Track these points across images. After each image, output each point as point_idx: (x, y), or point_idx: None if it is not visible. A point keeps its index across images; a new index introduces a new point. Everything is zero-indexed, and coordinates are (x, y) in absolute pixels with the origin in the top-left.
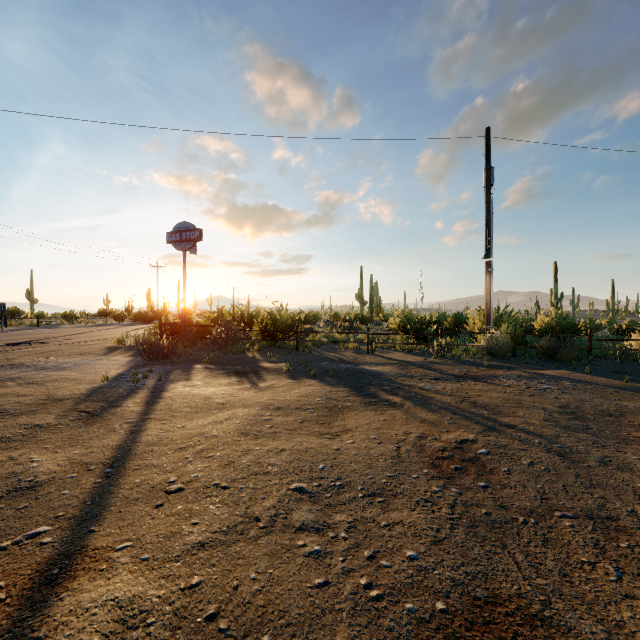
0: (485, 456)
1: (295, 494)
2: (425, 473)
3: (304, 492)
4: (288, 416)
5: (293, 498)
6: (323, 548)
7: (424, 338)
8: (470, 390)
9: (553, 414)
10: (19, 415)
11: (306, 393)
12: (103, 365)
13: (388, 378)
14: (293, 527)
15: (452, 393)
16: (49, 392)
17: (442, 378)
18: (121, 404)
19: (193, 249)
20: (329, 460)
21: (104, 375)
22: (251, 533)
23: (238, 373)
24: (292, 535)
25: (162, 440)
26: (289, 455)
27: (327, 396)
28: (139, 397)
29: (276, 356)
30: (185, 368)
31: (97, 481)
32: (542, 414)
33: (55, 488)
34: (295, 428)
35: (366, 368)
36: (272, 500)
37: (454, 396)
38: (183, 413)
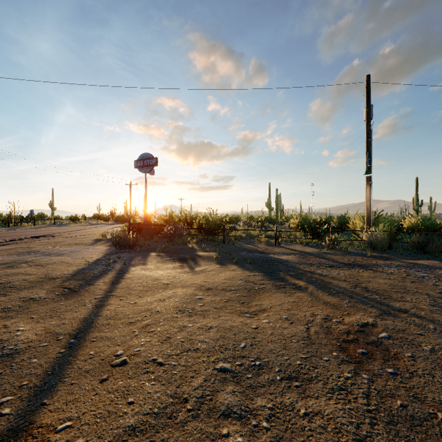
0: (387, 340)
1: (220, 373)
2: (335, 356)
3: (228, 371)
4: (216, 296)
5: (218, 377)
6: (246, 440)
7: (317, 234)
8: (360, 276)
9: (437, 300)
10: (22, 290)
11: (230, 276)
12: (89, 252)
13: (292, 265)
14: (217, 411)
15: (346, 279)
16: (47, 272)
17: (335, 266)
18: (94, 283)
19: (152, 171)
20: (249, 339)
21: (86, 260)
22: (179, 417)
23: (181, 259)
24: (216, 421)
25: (118, 314)
26: (216, 333)
27: (246, 279)
28: (108, 277)
29: (209, 247)
30: (143, 255)
31: (61, 351)
32: (427, 299)
33: (28, 356)
34: (221, 307)
35: (275, 257)
36: (200, 379)
37: (348, 281)
38: (137, 291)
